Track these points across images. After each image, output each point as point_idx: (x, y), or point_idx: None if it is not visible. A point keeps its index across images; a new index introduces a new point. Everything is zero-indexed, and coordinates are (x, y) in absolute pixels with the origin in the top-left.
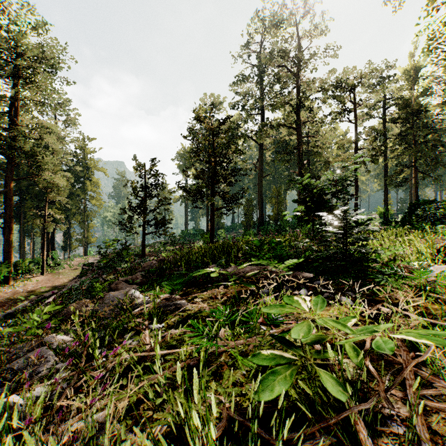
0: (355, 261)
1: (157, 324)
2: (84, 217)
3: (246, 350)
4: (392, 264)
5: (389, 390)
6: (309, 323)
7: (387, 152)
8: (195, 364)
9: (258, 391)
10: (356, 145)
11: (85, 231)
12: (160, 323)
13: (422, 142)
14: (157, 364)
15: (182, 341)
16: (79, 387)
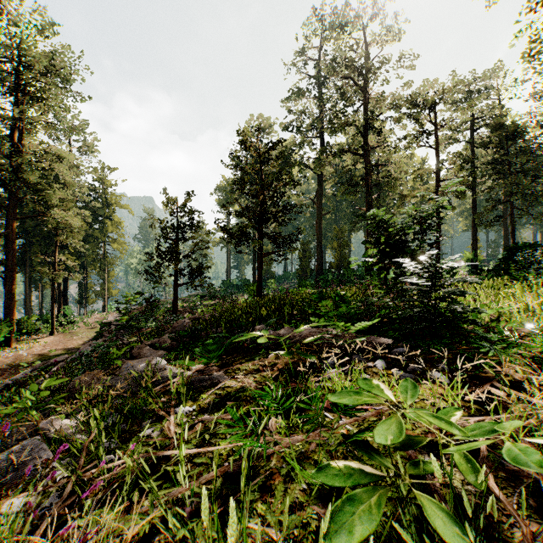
0: (444, 322)
1: (187, 406)
2: (104, 265)
3: (306, 450)
4: (499, 327)
5: (537, 538)
6: (401, 420)
7: (476, 185)
8: (235, 470)
9: (329, 534)
10: (438, 176)
11: (105, 281)
12: (191, 404)
13: (520, 171)
14: (181, 472)
15: (218, 433)
16: (75, 500)
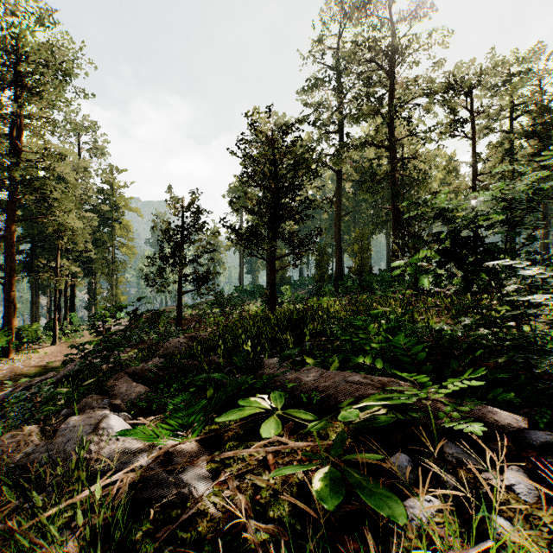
0: None
1: None
2: (112, 270)
3: None
4: None
5: None
6: None
7: None
8: None
9: None
10: (475, 169)
11: (113, 287)
12: None
13: None
14: None
15: None
16: None
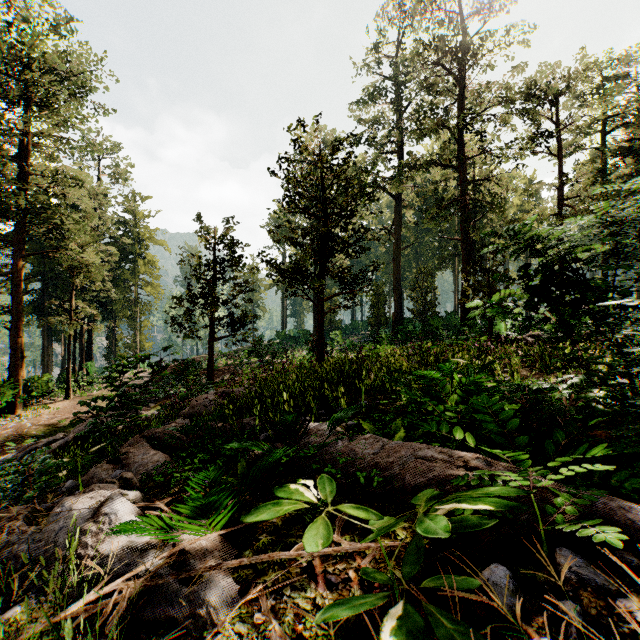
0: None
1: None
2: (135, 312)
3: None
4: None
5: None
6: None
7: None
8: None
9: None
10: (561, 193)
11: (136, 332)
12: None
13: None
14: None
15: None
16: None
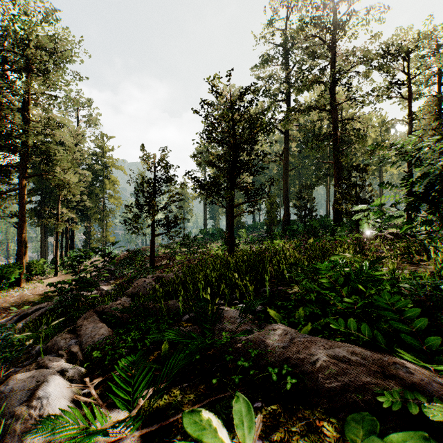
0: None
1: None
2: (103, 216)
3: None
4: None
5: None
6: None
7: None
8: None
9: None
10: (409, 127)
11: (104, 230)
12: None
13: None
14: None
15: None
16: None
